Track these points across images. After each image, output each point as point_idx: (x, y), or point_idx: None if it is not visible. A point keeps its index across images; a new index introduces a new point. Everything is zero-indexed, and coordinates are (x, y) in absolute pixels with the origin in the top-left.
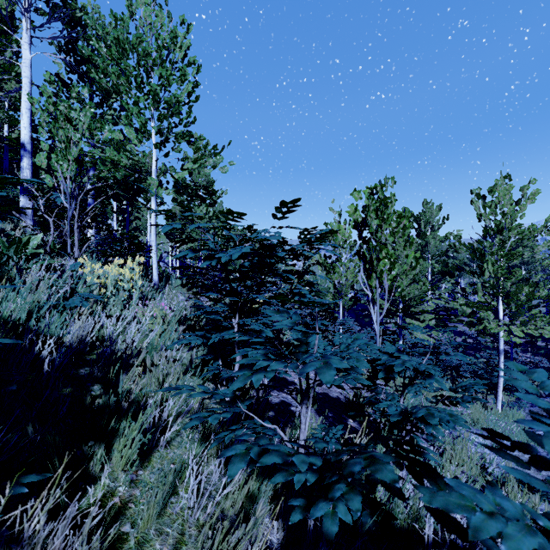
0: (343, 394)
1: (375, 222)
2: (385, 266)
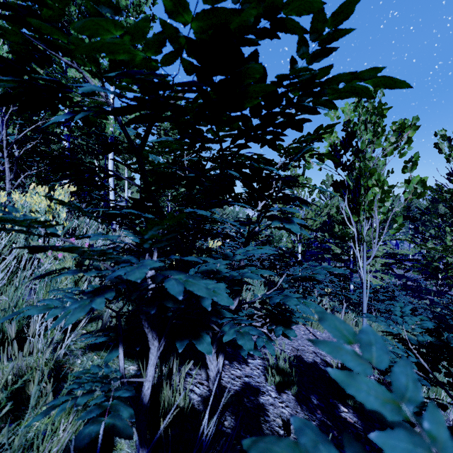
0: (318, 355)
1: (367, 135)
2: (375, 196)
